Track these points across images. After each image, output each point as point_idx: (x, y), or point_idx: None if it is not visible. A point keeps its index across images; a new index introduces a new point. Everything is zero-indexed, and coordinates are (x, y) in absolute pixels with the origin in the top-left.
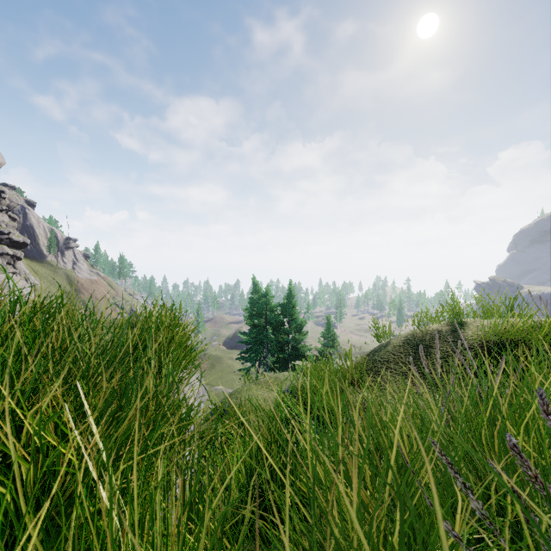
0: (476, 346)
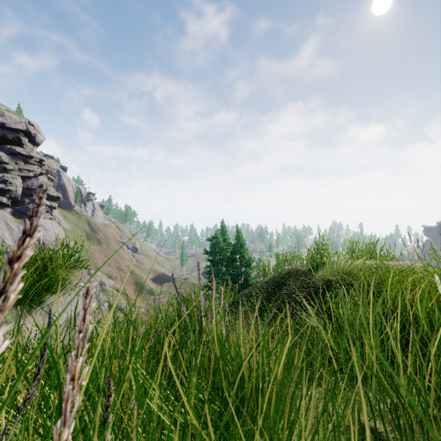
0: (318, 285)
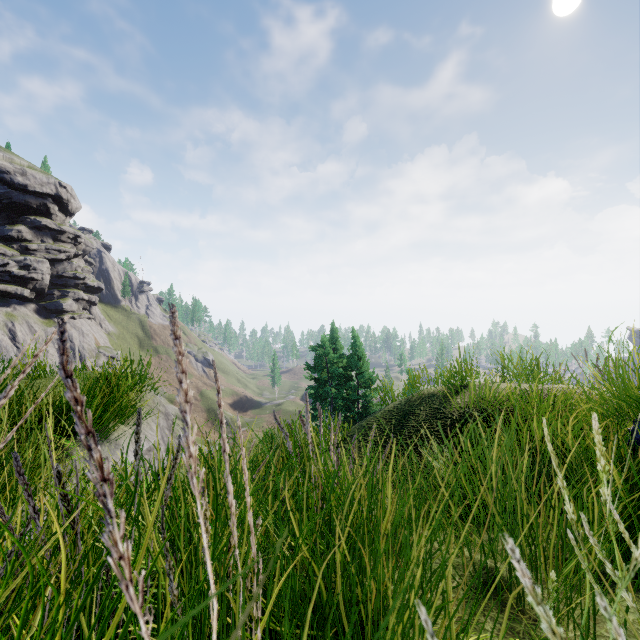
0: (455, 415)
